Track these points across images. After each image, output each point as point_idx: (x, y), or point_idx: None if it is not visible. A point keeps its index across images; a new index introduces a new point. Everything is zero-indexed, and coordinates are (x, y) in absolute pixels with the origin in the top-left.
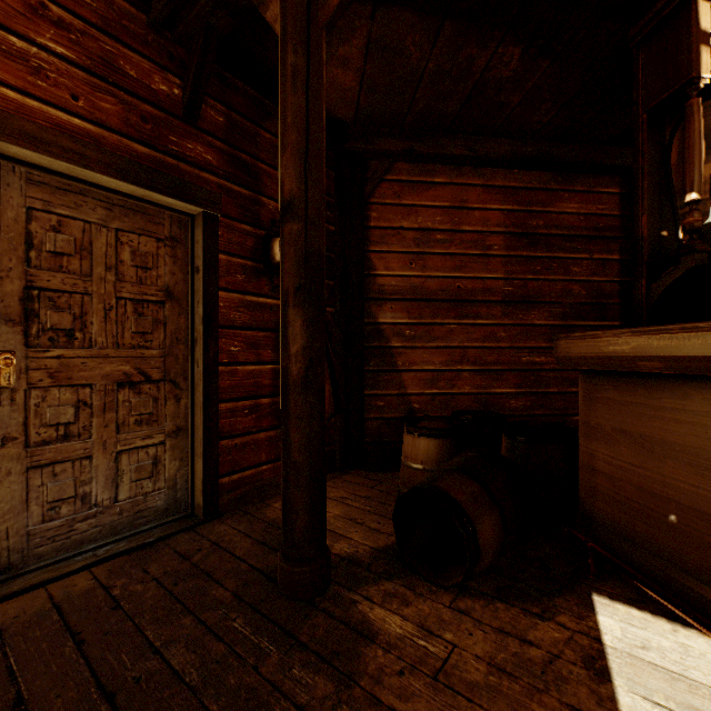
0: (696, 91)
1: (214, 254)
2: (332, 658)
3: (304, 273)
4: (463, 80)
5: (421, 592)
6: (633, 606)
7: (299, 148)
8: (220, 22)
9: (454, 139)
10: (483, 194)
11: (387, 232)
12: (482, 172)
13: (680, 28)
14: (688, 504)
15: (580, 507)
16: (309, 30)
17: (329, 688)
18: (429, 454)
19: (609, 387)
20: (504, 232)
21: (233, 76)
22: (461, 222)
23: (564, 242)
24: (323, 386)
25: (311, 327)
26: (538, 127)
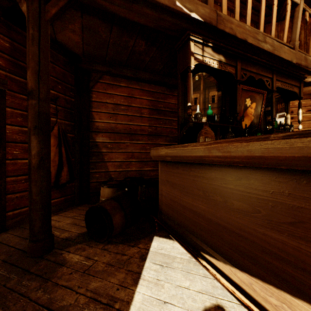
0: (190, 70)
1: (3, 108)
2: (43, 274)
3: (38, 121)
4: (126, 48)
5: (92, 246)
6: (165, 237)
7: (35, 69)
8: (2, 2)
9: (128, 69)
10: (140, 92)
11: (100, 104)
12: (140, 84)
13: (186, 49)
14: (179, 202)
15: (159, 208)
16: (40, 21)
17: (37, 284)
18: (109, 194)
19: (165, 166)
20: (149, 108)
21: (15, 25)
22: (132, 102)
23: (170, 114)
24: (49, 168)
25: (42, 143)
26: (158, 70)
